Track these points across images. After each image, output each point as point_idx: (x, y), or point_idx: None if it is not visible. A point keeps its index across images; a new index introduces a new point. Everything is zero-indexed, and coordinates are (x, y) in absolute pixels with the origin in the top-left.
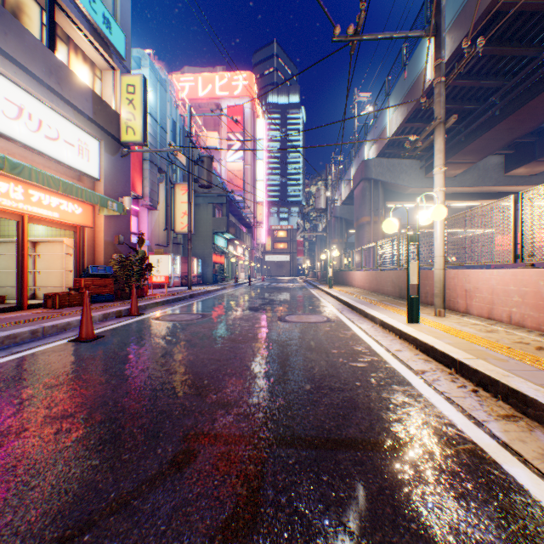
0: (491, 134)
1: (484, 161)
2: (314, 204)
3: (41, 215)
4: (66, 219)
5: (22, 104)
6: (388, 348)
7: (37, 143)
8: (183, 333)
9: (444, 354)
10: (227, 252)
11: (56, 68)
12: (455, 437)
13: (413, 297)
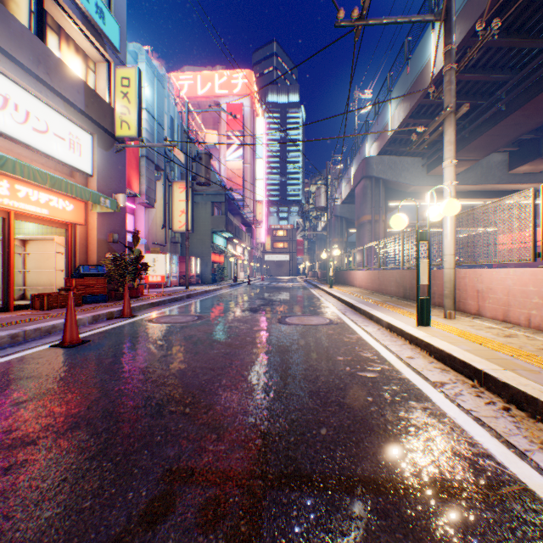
0: (496, 130)
1: (488, 159)
2: (315, 202)
3: (28, 211)
4: (56, 216)
5: (7, 93)
6: (398, 355)
7: (24, 135)
8: (176, 337)
9: (465, 364)
10: (226, 252)
11: (45, 57)
12: (496, 474)
13: (423, 299)
